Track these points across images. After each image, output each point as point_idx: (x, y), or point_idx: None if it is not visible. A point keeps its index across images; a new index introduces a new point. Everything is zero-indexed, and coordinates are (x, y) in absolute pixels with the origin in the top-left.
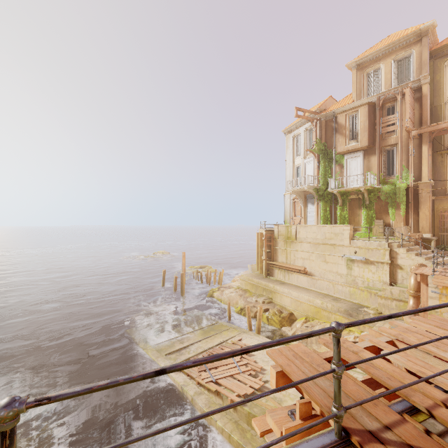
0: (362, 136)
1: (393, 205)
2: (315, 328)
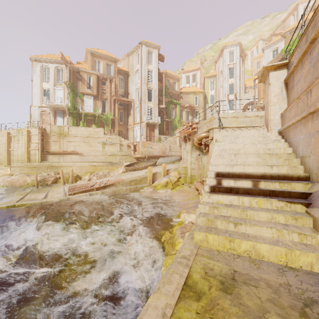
0: (94, 89)
1: (106, 125)
2: (100, 173)
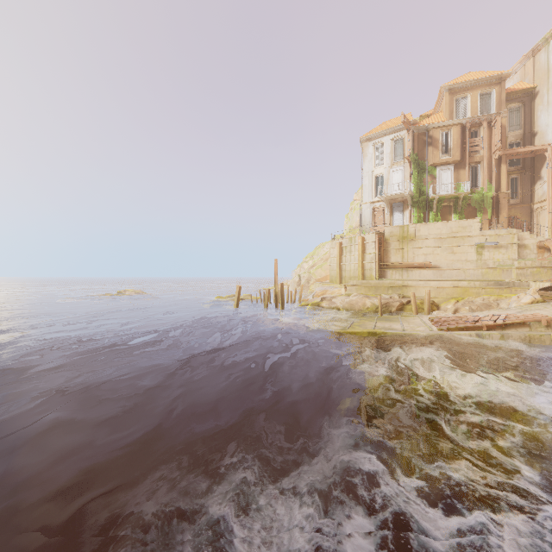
0: (455, 151)
1: (480, 210)
2: (476, 301)
